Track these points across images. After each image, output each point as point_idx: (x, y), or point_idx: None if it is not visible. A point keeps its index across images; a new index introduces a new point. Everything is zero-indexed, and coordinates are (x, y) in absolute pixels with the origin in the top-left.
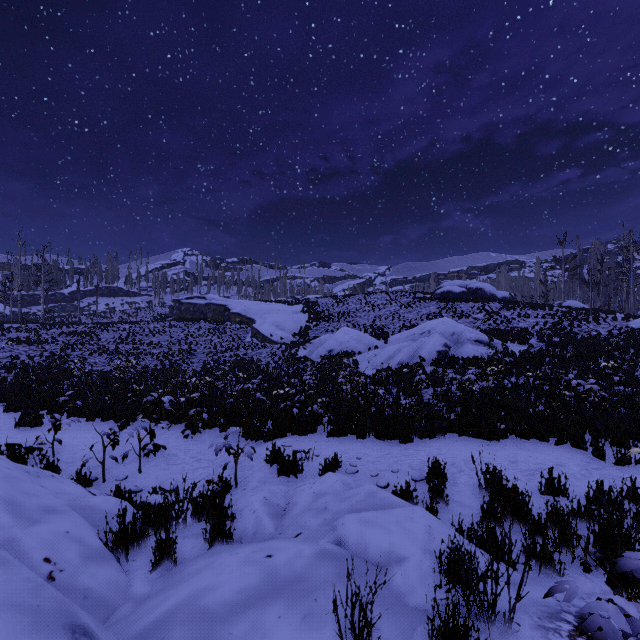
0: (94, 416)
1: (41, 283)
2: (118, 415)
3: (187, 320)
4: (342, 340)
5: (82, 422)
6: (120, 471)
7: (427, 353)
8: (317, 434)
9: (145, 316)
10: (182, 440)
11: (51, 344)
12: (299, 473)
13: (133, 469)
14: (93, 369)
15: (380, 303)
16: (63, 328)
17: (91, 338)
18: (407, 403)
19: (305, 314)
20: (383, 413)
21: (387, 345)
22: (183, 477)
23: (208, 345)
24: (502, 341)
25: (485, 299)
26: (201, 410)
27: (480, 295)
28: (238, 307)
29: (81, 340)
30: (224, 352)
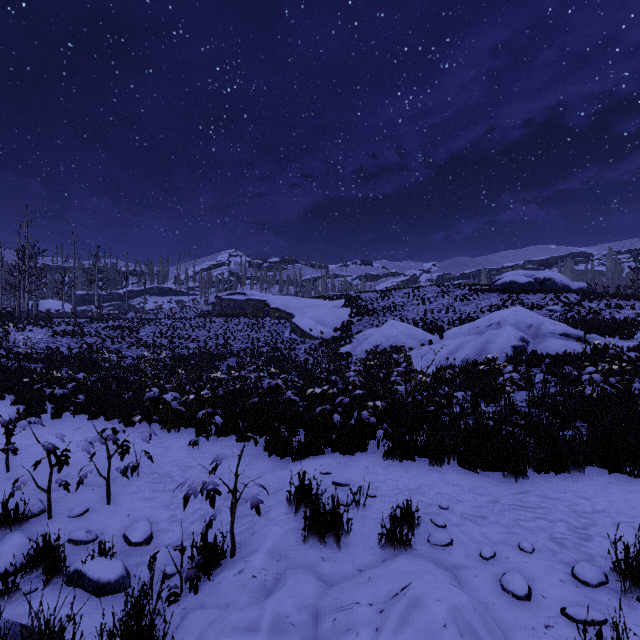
0: (98, 413)
1: (95, 281)
2: (123, 413)
3: (227, 316)
4: (389, 334)
5: (84, 420)
6: (82, 499)
7: (499, 348)
8: (368, 453)
9: (189, 313)
10: (186, 451)
11: (93, 337)
12: (343, 537)
13: (102, 496)
14: (127, 362)
15: (430, 296)
16: (110, 323)
17: (130, 331)
18: (491, 411)
19: (347, 309)
20: (465, 426)
21: (443, 340)
22: (167, 515)
23: (246, 340)
24: (597, 335)
25: (557, 290)
26: (213, 412)
27: (549, 286)
28: (277, 302)
29: (123, 334)
30: (261, 347)
